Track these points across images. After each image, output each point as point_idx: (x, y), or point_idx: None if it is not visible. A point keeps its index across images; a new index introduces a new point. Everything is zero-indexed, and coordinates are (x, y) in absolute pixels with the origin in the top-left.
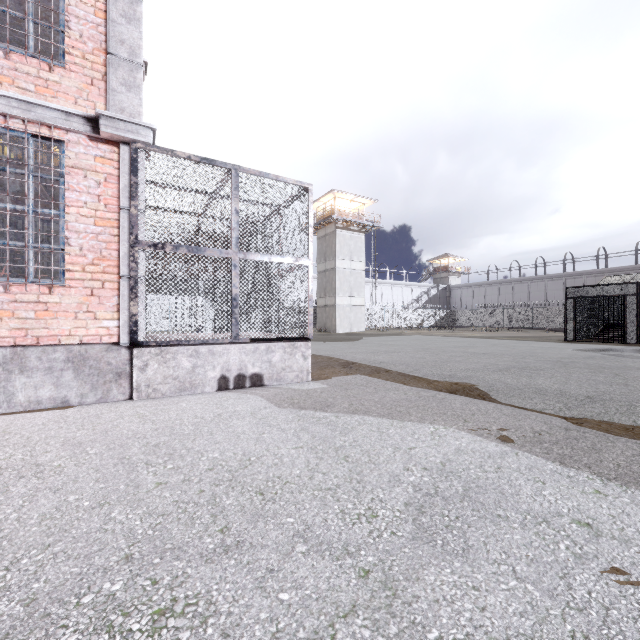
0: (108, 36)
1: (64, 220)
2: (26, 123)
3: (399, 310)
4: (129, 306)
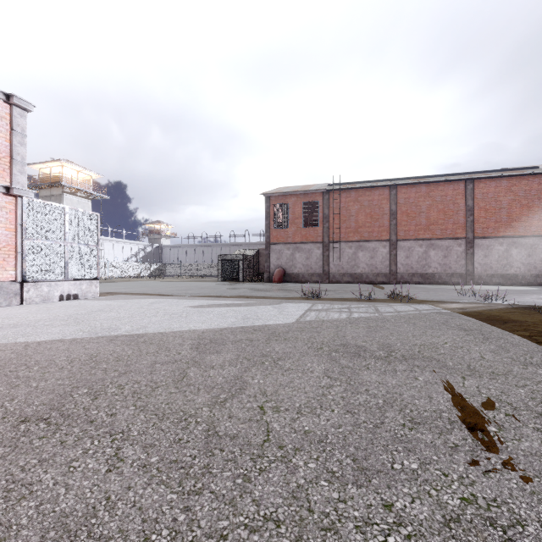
0: (13, 151)
1: None
2: None
3: (121, 263)
4: (22, 265)
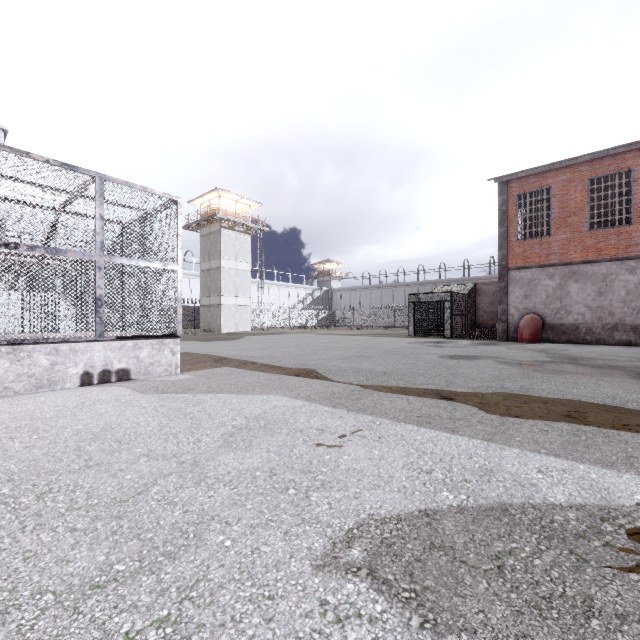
0: None
1: None
2: None
3: (285, 310)
4: None
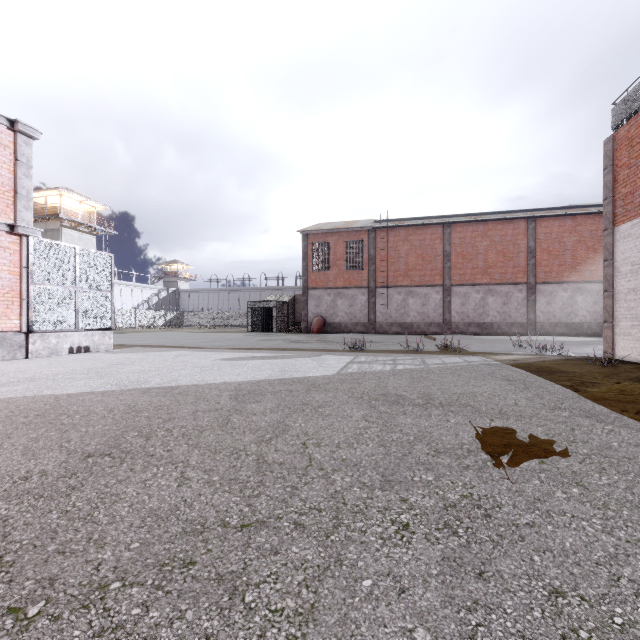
0: (17, 185)
1: None
2: None
3: (131, 311)
4: (27, 313)
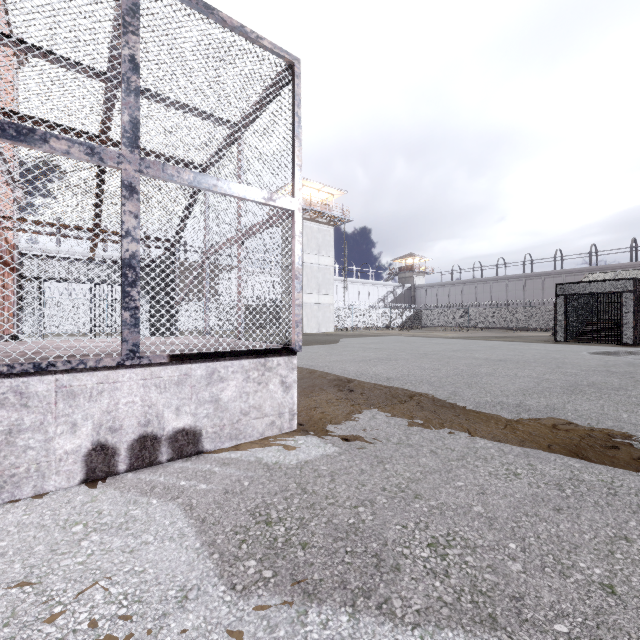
0: None
1: None
2: None
3: (367, 309)
4: None
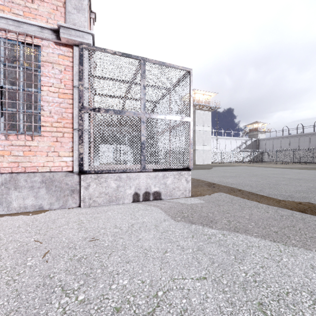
0: None
1: (40, 95)
2: (17, 34)
3: (229, 152)
4: (78, 148)
